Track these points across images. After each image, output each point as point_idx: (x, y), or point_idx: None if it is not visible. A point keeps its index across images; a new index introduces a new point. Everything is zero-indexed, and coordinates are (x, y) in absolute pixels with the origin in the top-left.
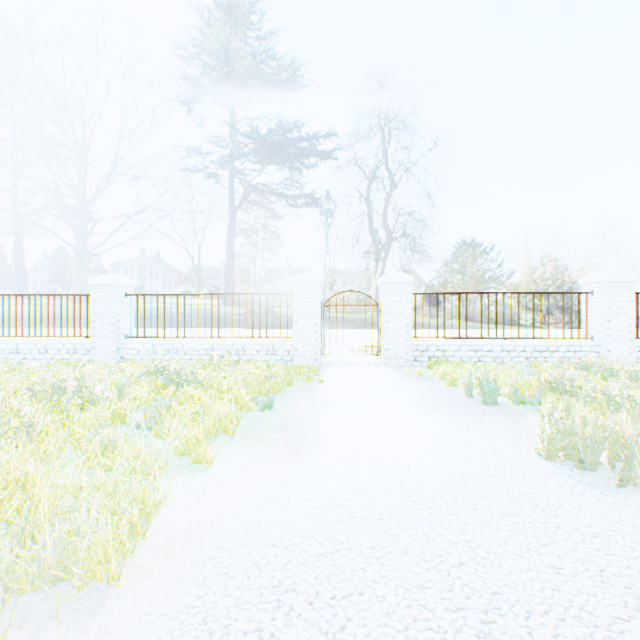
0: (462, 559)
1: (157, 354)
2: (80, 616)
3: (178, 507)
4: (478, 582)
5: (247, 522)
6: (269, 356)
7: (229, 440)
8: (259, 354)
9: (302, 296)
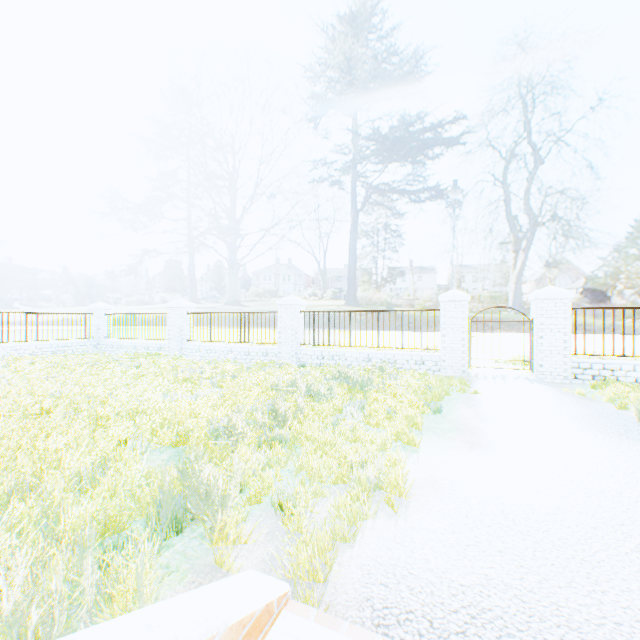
0: (623, 522)
1: (324, 359)
2: (395, 505)
3: (411, 469)
4: (633, 532)
5: (463, 483)
6: (417, 365)
7: (419, 434)
8: (408, 363)
9: (449, 312)
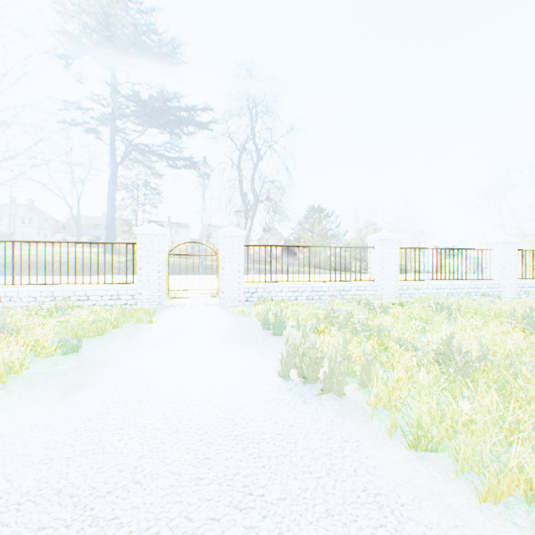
0: (114, 488)
1: None
2: None
3: None
4: (108, 510)
5: None
6: (114, 301)
7: None
8: (103, 299)
9: (146, 245)
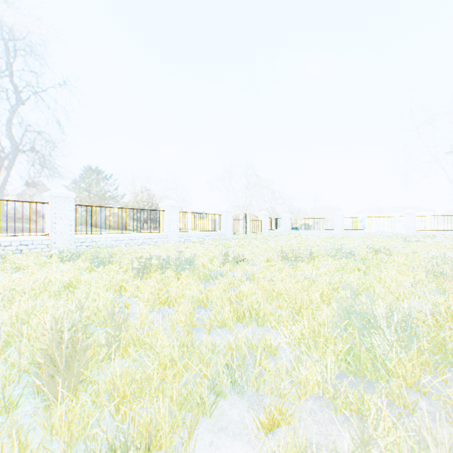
0: None
1: None
2: None
3: None
4: None
5: None
6: None
7: None
8: None
9: None
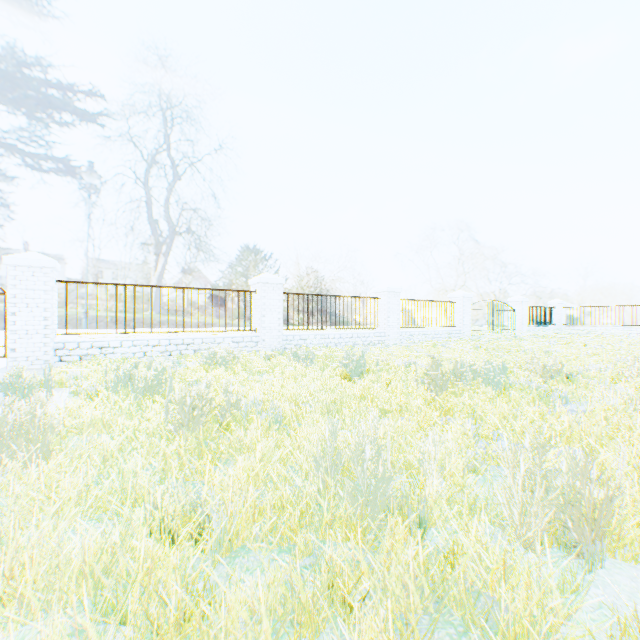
0: None
1: None
2: None
3: None
4: None
5: None
6: None
7: None
8: None
9: None
